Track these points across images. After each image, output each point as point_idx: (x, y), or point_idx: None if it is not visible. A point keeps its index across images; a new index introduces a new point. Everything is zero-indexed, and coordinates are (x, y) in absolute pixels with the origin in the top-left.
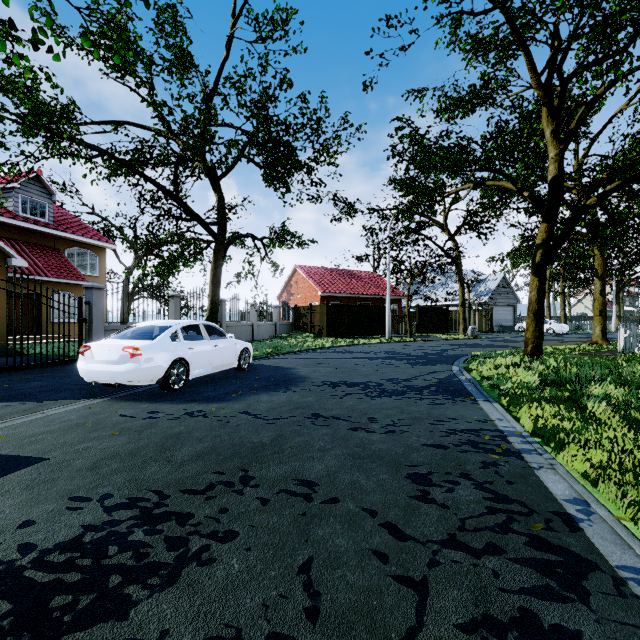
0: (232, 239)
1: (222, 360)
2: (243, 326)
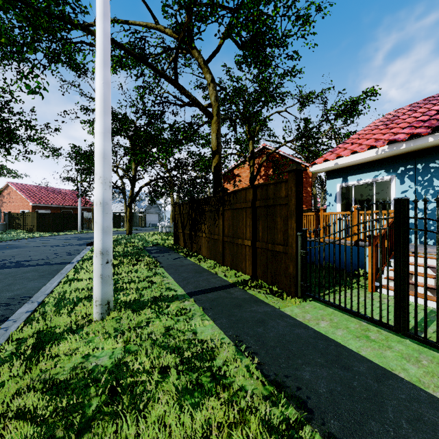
0: None
1: None
2: None
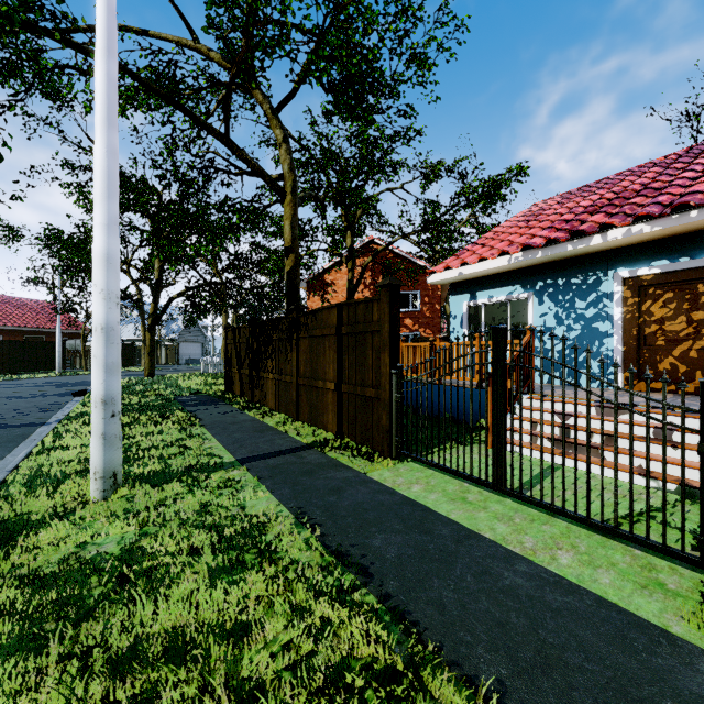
0: None
1: None
2: None
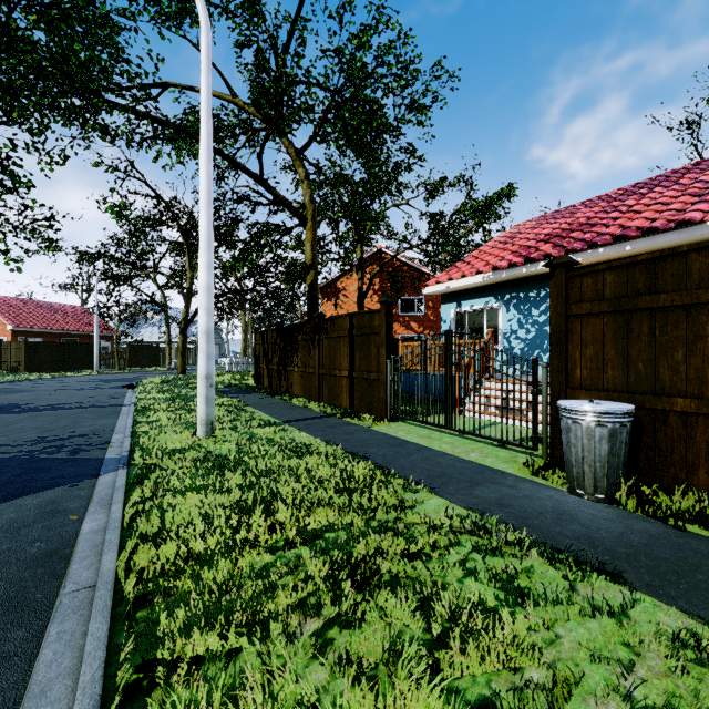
0: None
1: None
2: None
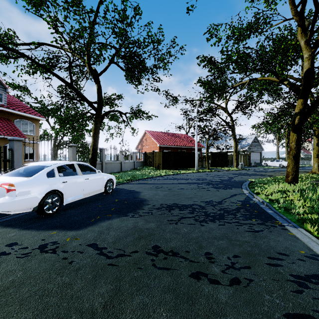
0: (106, 112)
1: (92, 188)
2: (115, 163)
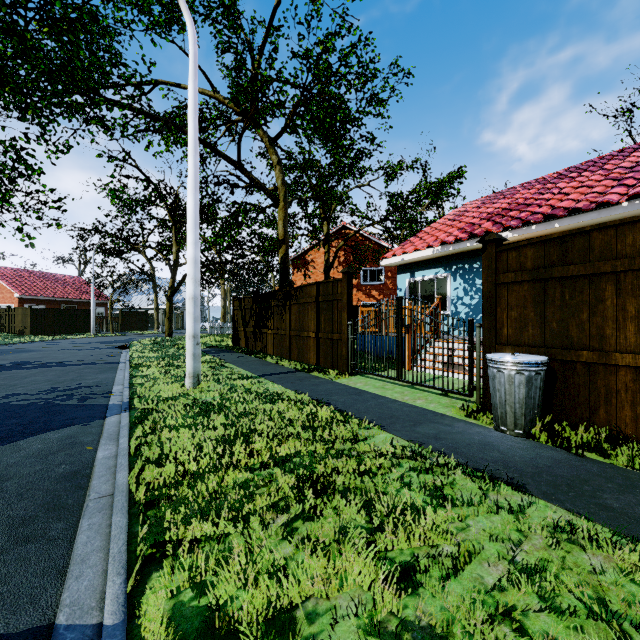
0: None
1: None
2: None
